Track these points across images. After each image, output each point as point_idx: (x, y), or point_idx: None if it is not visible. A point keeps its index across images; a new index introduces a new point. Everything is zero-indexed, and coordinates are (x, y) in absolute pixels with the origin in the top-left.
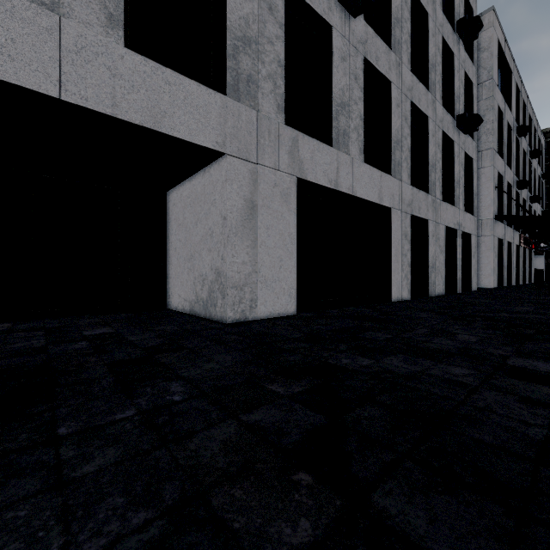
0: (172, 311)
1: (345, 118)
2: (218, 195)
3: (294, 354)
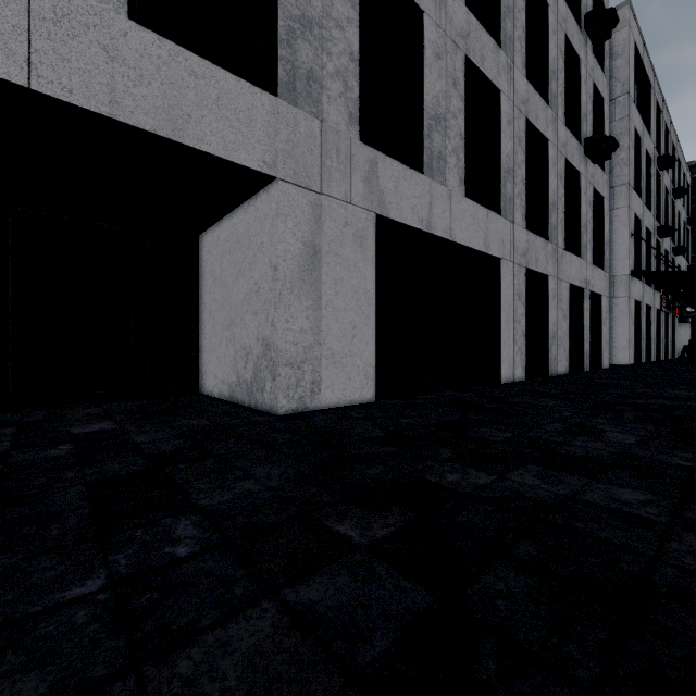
0: (205, 397)
1: (440, 136)
2: (267, 236)
3: (374, 465)
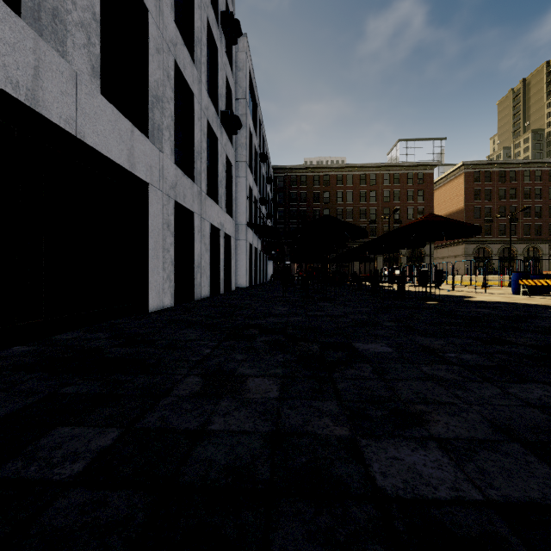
0: None
1: None
2: None
3: None
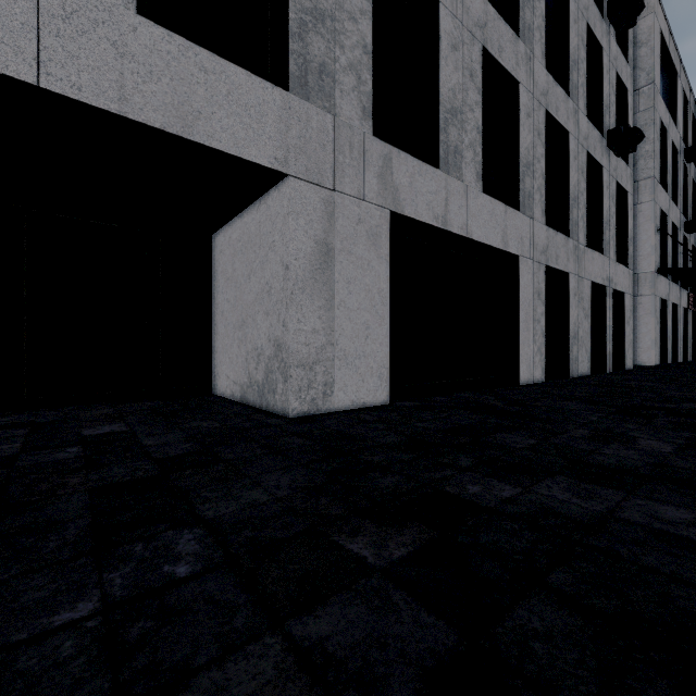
0: (217, 398)
1: (456, 129)
2: (278, 235)
3: (388, 474)
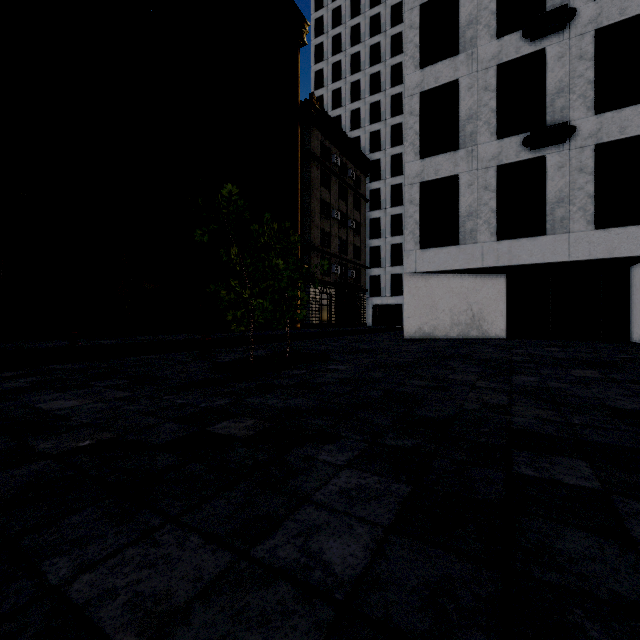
0: (631, 342)
1: None
2: None
3: None
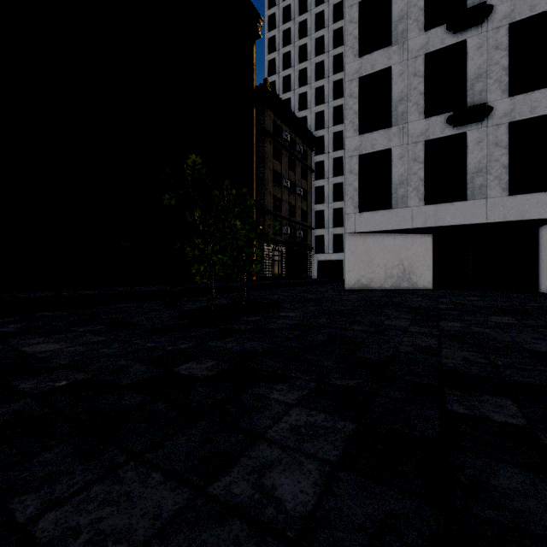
0: (539, 292)
1: None
2: None
3: None
